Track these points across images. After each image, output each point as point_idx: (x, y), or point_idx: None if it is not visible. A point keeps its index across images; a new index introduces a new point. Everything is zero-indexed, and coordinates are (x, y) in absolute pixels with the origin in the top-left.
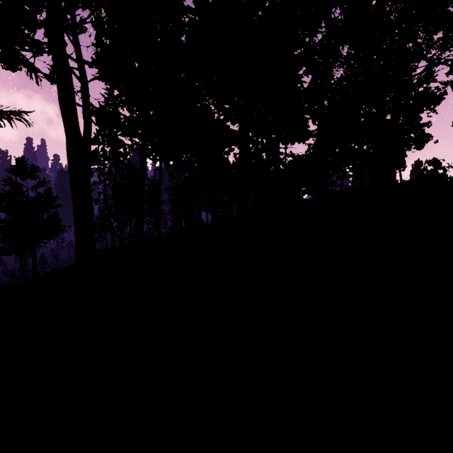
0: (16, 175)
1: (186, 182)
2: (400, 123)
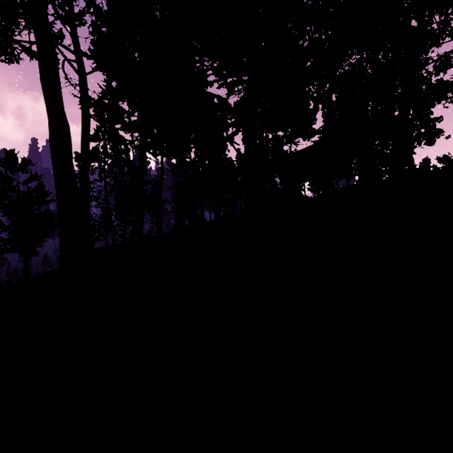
0: (6, 169)
1: (188, 179)
2: (410, 118)
